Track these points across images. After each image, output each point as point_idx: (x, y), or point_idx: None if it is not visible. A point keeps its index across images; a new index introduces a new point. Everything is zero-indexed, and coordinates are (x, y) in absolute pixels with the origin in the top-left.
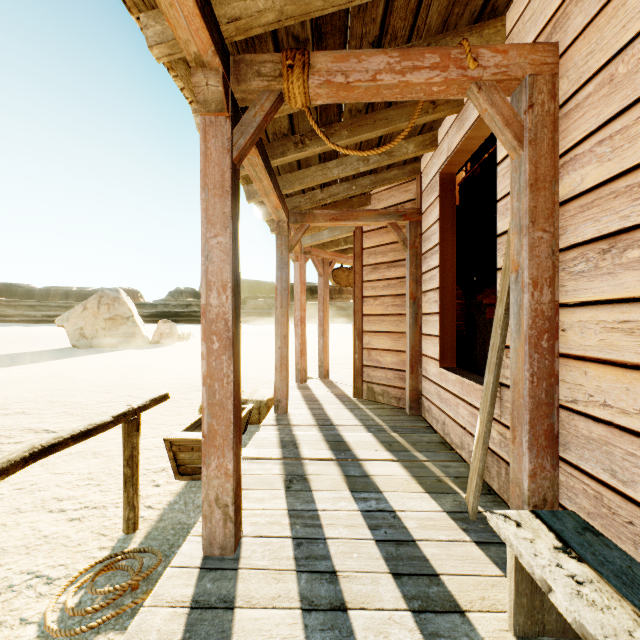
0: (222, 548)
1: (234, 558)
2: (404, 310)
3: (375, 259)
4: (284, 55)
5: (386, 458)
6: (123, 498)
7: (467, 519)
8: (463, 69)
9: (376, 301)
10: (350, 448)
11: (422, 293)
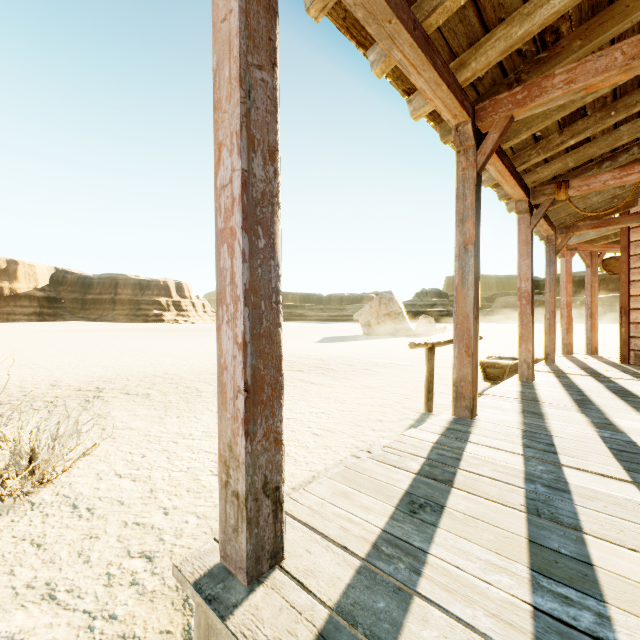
0: (526, 379)
1: (532, 382)
2: None
3: None
4: (555, 185)
5: (631, 379)
6: None
7: None
8: None
9: None
10: (603, 375)
11: None
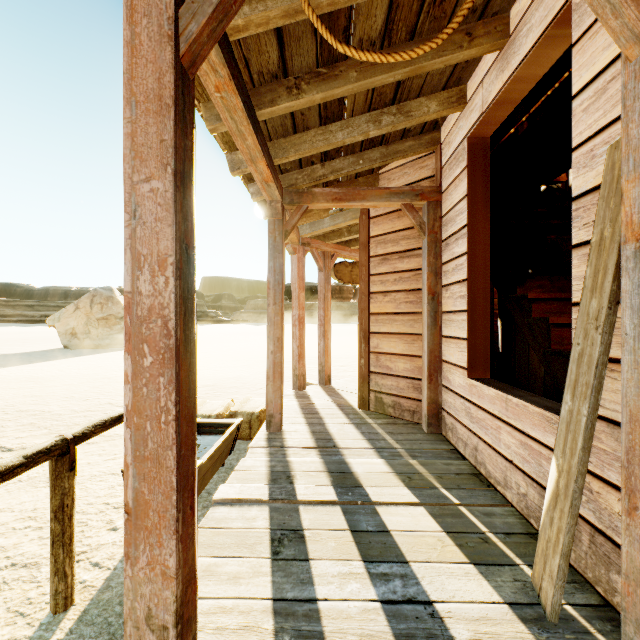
0: None
1: None
2: (419, 308)
3: (384, 249)
4: None
5: (407, 500)
6: (50, 563)
7: (544, 620)
8: None
9: (386, 297)
10: (359, 483)
11: (443, 287)
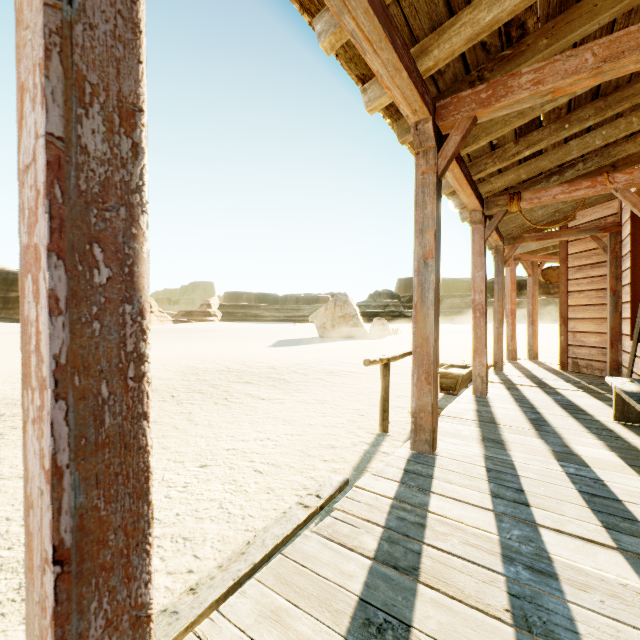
0: (480, 393)
1: (486, 397)
2: (606, 301)
3: (579, 262)
4: (508, 196)
5: (574, 390)
6: None
7: None
8: (605, 185)
9: (580, 295)
10: (549, 385)
11: (621, 287)
